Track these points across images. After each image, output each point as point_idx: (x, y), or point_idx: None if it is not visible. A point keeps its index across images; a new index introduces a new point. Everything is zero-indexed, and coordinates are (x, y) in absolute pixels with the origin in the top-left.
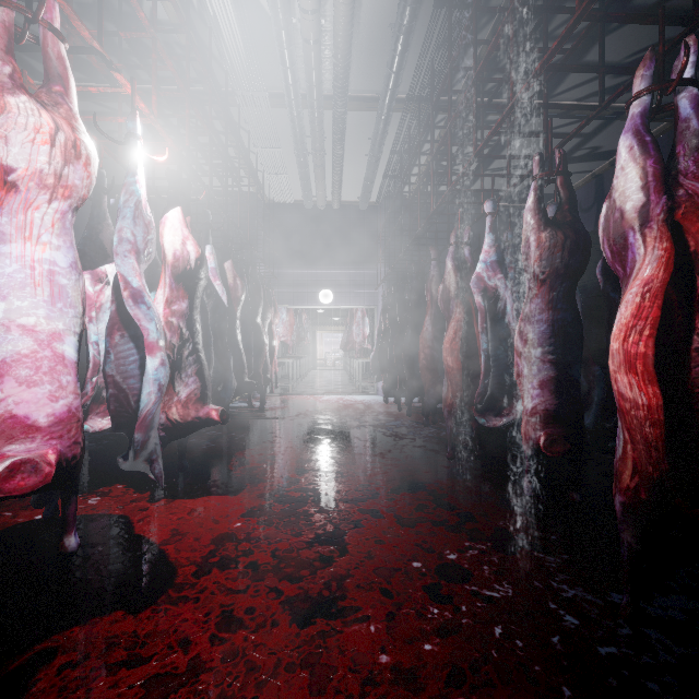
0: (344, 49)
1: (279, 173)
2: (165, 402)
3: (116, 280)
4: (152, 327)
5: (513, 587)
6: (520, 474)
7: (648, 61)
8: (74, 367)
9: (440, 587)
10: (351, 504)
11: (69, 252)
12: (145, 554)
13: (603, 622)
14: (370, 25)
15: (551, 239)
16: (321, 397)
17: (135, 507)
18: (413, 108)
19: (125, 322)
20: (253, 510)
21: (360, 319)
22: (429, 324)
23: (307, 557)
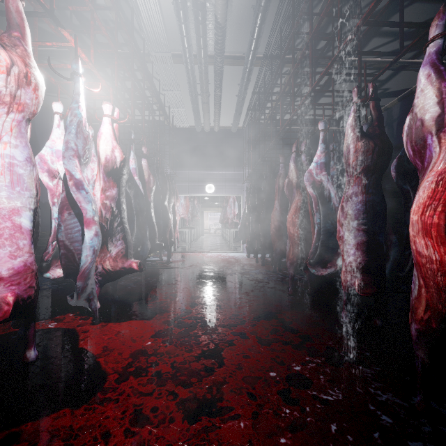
0: (222, 23)
1: (179, 107)
2: (100, 258)
3: (64, 174)
4: (88, 207)
5: (342, 392)
6: (341, 307)
7: (443, 13)
8: (25, 235)
9: (290, 391)
10: (226, 328)
11: (22, 152)
12: (84, 365)
13: (410, 421)
14: (239, 7)
15: (366, 146)
16: (207, 253)
17: (80, 330)
18: (267, 63)
19: (70, 204)
20: (160, 332)
21: (232, 203)
22: (278, 206)
23: (196, 368)
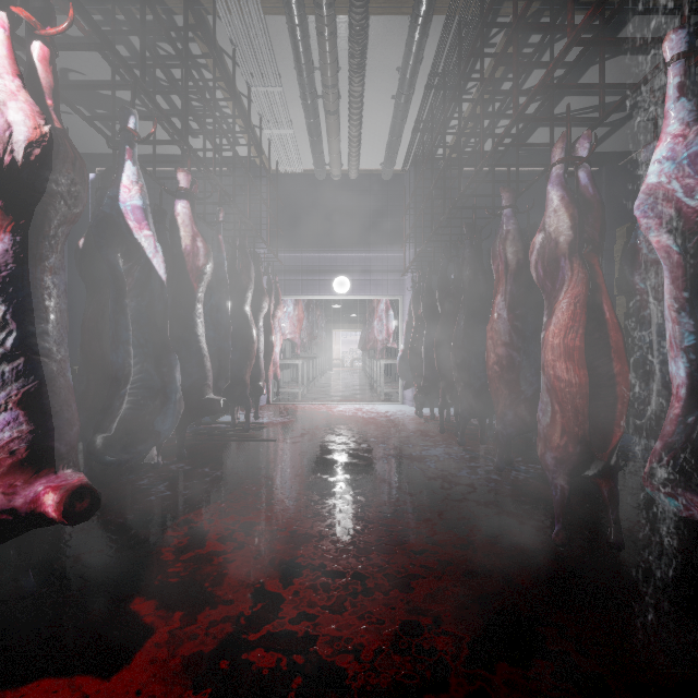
0: None
1: (282, 128)
2: None
3: None
4: None
5: None
6: None
7: None
8: None
9: None
10: None
11: None
12: None
13: None
14: None
15: None
16: (336, 406)
17: None
18: (463, 5)
19: None
20: None
21: (383, 312)
22: (500, 309)
23: None
